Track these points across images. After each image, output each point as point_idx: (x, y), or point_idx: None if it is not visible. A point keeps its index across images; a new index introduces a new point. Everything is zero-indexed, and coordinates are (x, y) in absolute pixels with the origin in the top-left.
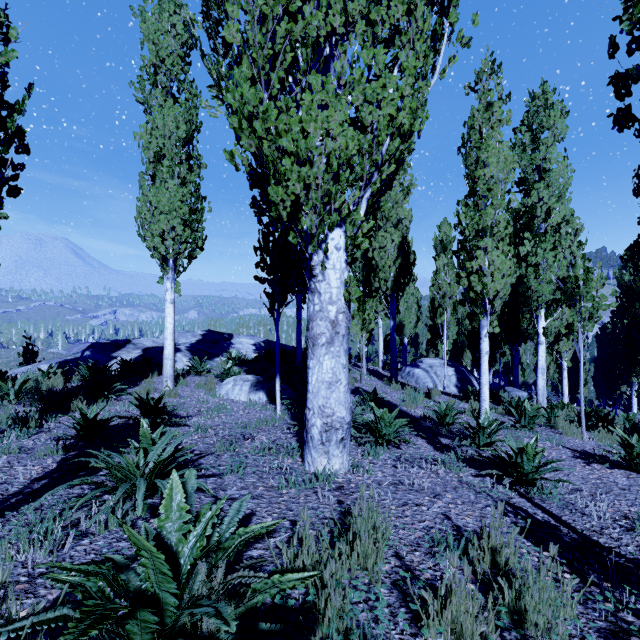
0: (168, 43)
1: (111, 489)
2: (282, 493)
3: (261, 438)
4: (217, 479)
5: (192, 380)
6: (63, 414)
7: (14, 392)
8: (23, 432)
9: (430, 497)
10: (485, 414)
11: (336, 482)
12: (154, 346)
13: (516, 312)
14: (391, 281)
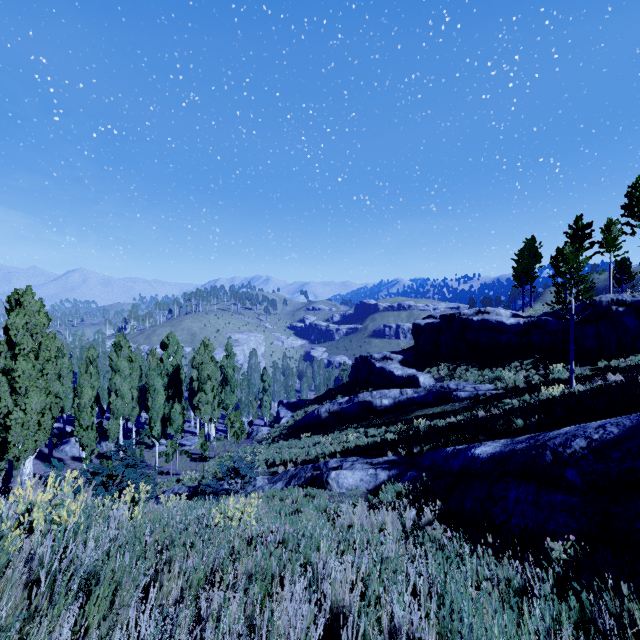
0: None
1: None
2: None
3: None
4: None
5: None
6: None
7: None
8: None
9: None
10: None
11: None
12: None
13: None
14: None
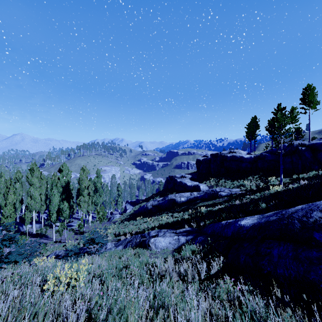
0: None
1: None
2: None
3: None
4: None
5: None
6: None
7: None
8: None
9: None
10: None
11: None
12: None
13: None
14: None
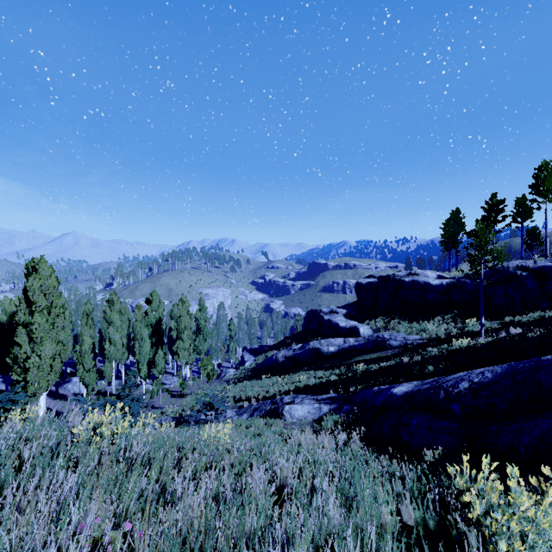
0: None
1: None
2: None
3: None
4: None
5: None
6: None
7: None
8: None
9: None
10: None
11: None
12: None
13: None
14: None
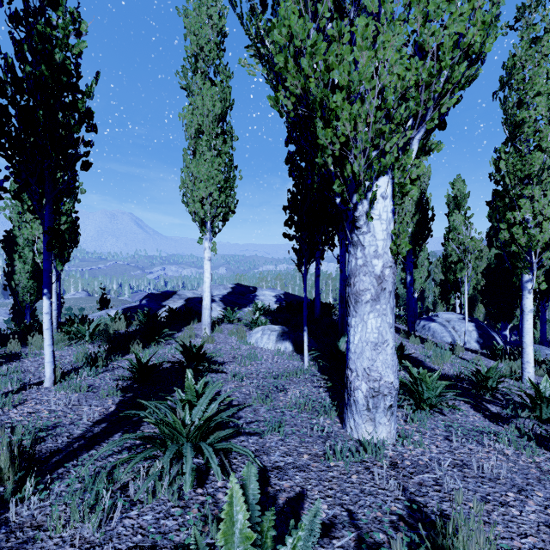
0: (206, 33)
1: (159, 444)
2: (330, 466)
3: (294, 391)
4: (258, 438)
5: (225, 327)
6: (124, 354)
7: (89, 334)
8: (93, 371)
9: (513, 492)
10: (545, 382)
11: (386, 456)
12: (194, 297)
13: (544, 267)
14: (408, 237)
